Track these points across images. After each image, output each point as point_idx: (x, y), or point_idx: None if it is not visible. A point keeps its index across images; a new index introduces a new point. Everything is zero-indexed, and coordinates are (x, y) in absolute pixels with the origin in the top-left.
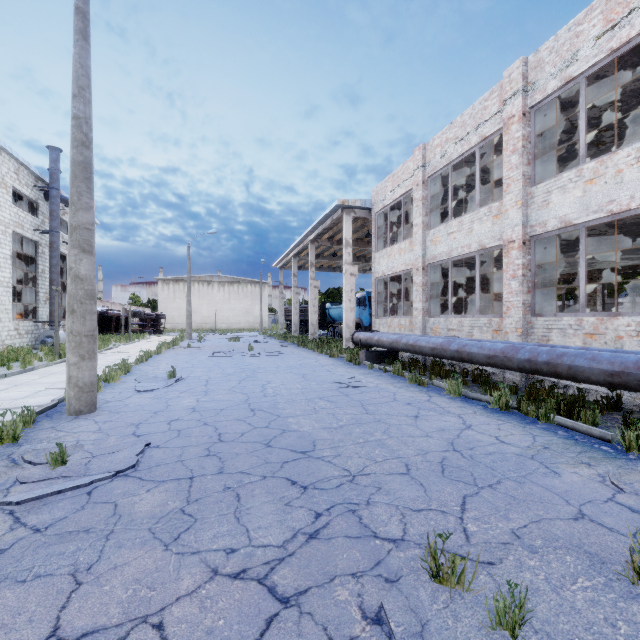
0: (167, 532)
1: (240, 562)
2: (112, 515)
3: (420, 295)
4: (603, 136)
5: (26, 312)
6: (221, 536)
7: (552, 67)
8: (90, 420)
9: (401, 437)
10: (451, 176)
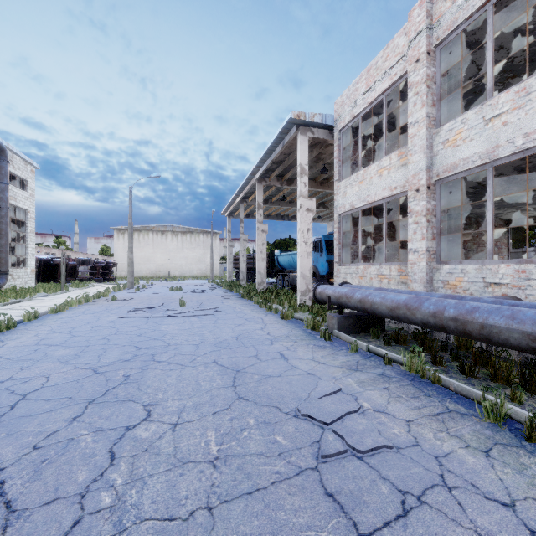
0: None
1: None
2: None
3: (423, 229)
4: None
5: None
6: None
7: None
8: None
9: None
10: (492, 22)
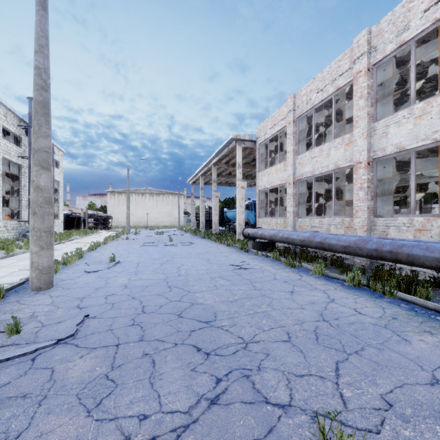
0: (91, 398)
1: (150, 429)
2: (48, 381)
3: (291, 202)
4: (424, 87)
5: (13, 214)
6: (136, 402)
7: (390, 34)
8: (47, 295)
9: (282, 309)
10: (314, 116)
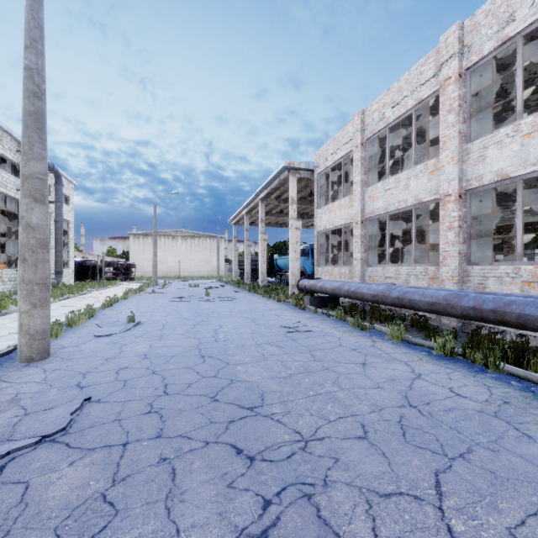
0: (76, 535)
1: None
2: (16, 504)
3: (359, 246)
4: (529, 100)
5: (10, 262)
6: None
7: (488, 29)
8: (39, 368)
9: (352, 389)
10: (388, 137)
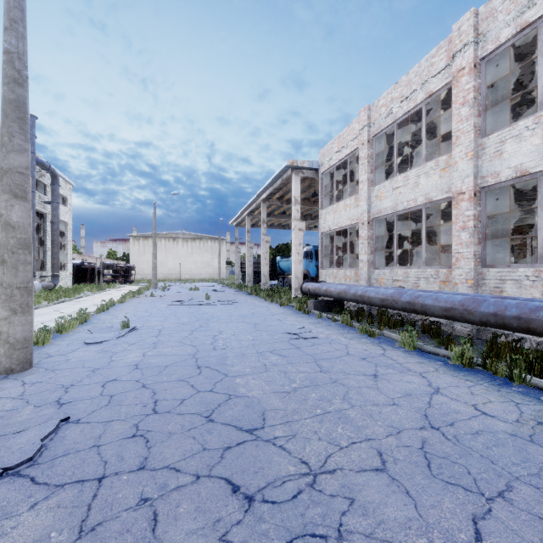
0: None
1: None
2: None
3: (365, 248)
4: None
5: None
6: None
7: (506, 15)
8: (18, 381)
9: (364, 406)
10: (396, 134)
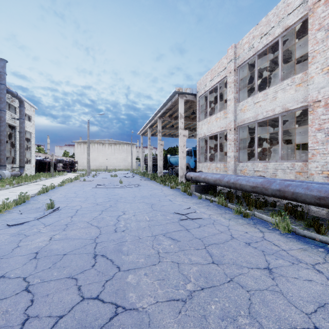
0: None
1: None
2: None
3: (232, 147)
4: None
5: None
6: None
7: None
8: None
9: None
10: (257, 62)
